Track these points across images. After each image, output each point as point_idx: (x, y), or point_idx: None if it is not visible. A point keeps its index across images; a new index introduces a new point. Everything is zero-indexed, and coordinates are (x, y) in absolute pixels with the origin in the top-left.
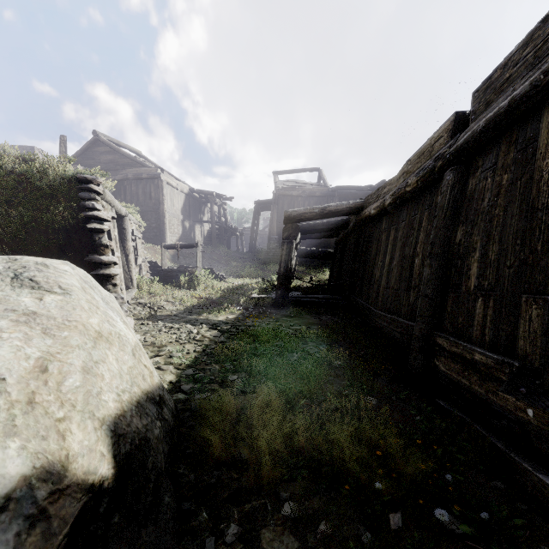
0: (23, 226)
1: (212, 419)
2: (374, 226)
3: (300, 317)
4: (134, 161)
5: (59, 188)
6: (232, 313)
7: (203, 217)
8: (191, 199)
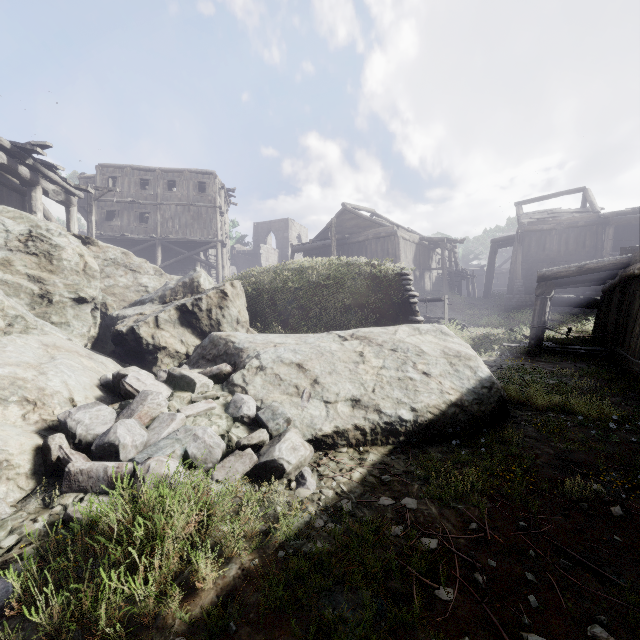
0: (380, 303)
1: (510, 391)
2: (638, 284)
3: (555, 363)
4: (373, 223)
5: (394, 280)
6: (490, 356)
7: (431, 263)
8: (421, 247)
